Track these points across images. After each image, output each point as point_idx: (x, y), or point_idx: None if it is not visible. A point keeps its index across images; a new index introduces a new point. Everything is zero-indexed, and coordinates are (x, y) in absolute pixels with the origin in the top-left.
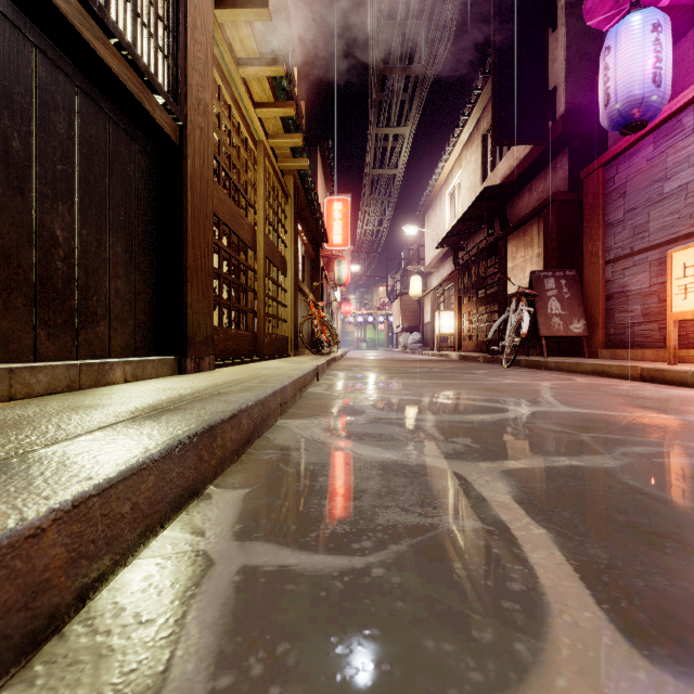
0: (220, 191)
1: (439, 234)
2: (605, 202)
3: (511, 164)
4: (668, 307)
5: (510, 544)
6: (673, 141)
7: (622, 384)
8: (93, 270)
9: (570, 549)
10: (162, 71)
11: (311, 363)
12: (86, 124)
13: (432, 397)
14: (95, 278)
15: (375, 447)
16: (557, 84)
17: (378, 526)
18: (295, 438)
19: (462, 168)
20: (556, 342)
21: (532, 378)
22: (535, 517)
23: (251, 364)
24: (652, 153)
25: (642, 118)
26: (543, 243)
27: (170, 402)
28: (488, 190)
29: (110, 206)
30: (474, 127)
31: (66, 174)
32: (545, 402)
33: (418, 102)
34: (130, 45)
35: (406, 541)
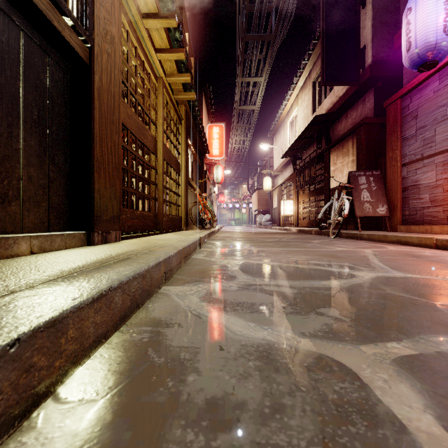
0: (128, 108)
1: (283, 149)
2: (402, 123)
3: (333, 100)
4: None
5: None
6: None
7: (424, 251)
8: (4, 158)
9: None
10: None
11: (196, 236)
12: None
13: (287, 262)
14: (6, 164)
15: (249, 321)
16: (366, 43)
17: None
18: (172, 309)
19: (299, 105)
20: (366, 220)
21: (355, 246)
22: None
23: (151, 237)
24: (437, 86)
25: (435, 59)
26: (356, 153)
27: (39, 281)
28: (317, 117)
29: (22, 105)
30: (307, 77)
31: None
32: (379, 268)
33: (269, 60)
34: None
35: None
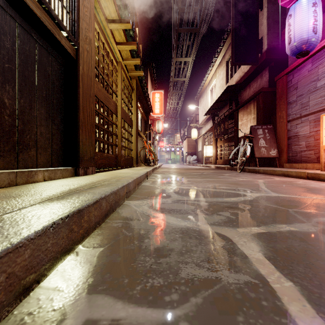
0: (98, 84)
1: (205, 109)
2: (287, 92)
3: (240, 75)
4: (321, 142)
5: (272, 297)
6: (322, 61)
7: (298, 181)
8: (27, 121)
9: (315, 301)
10: (65, 19)
11: (144, 170)
12: (23, 43)
13: (205, 188)
14: (28, 125)
15: (177, 218)
16: (263, 35)
17: (182, 279)
18: (133, 212)
19: (216, 77)
20: (263, 160)
21: (253, 178)
22: (282, 271)
23: (114, 171)
24: (311, 67)
25: (307, 49)
26: (256, 112)
27: (61, 194)
28: (229, 87)
29: (37, 88)
30: (222, 57)
31: (11, 69)
32: (263, 191)
33: (195, 46)
34: (47, 2)
35: (201, 294)
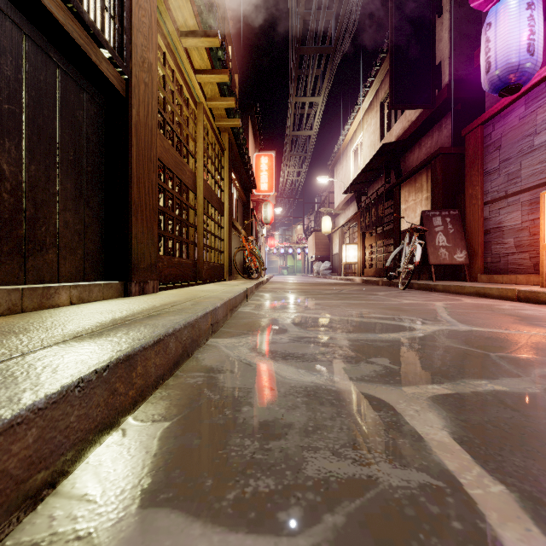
0: (165, 141)
1: (345, 183)
2: (483, 154)
3: (404, 125)
4: (541, 239)
5: (470, 513)
6: (542, 102)
7: (503, 304)
8: (42, 203)
9: None
10: (108, 28)
11: (242, 286)
12: (34, 69)
13: (345, 316)
14: (44, 210)
15: (299, 368)
16: (443, 59)
17: (308, 480)
18: (223, 358)
19: (364, 130)
20: (442, 268)
21: (426, 299)
22: (484, 465)
23: (191, 287)
24: (523, 113)
25: (518, 82)
26: (431, 188)
27: (98, 327)
28: (386, 146)
29: (59, 146)
30: (373, 96)
31: (13, 113)
32: (445, 321)
33: (328, 76)
34: None
35: (342, 507)
